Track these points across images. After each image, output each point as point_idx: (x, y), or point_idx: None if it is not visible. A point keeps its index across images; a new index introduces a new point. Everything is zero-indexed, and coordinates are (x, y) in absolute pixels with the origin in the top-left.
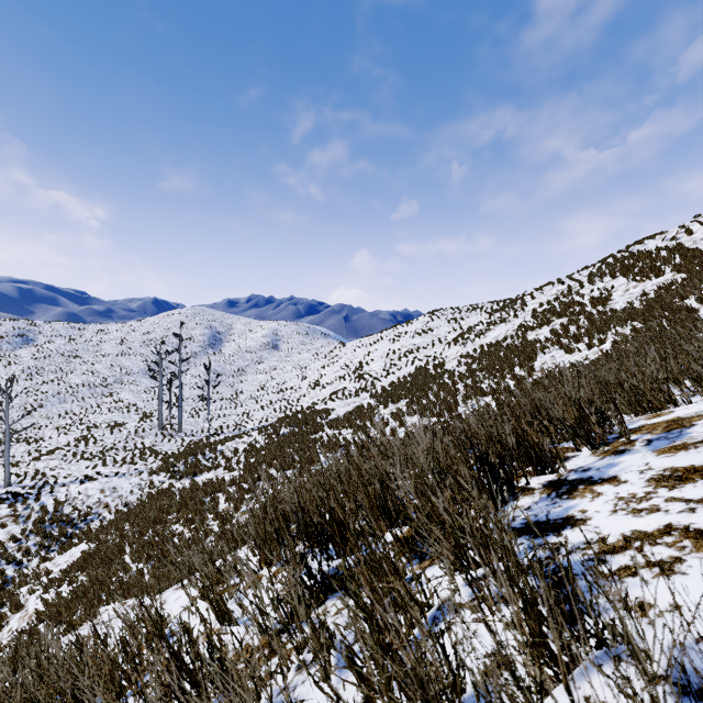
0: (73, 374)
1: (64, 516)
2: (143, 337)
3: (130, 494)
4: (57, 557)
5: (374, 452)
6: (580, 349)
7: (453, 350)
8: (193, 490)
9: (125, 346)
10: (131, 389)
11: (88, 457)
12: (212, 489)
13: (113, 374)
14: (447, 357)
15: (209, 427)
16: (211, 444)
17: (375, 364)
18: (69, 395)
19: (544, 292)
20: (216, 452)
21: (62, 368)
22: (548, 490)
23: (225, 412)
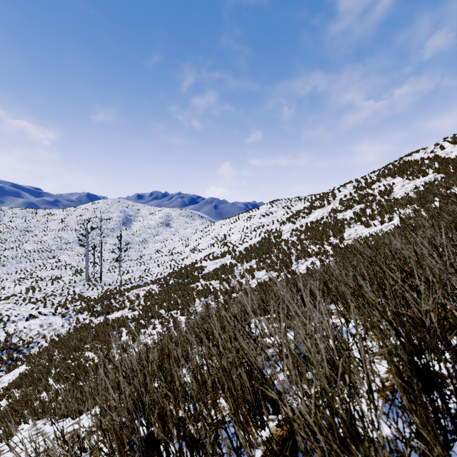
0: (27, 243)
1: (12, 345)
2: (77, 218)
3: (61, 328)
4: (4, 376)
5: (242, 341)
6: (375, 225)
7: (286, 226)
8: (105, 325)
9: (64, 224)
10: (68, 253)
11: (34, 301)
12: (118, 324)
13: (55, 243)
14: (283, 231)
15: (120, 279)
16: (121, 291)
17: (234, 236)
18: (24, 258)
19: (347, 188)
20: (124, 297)
21: (19, 239)
22: None
23: (133, 269)
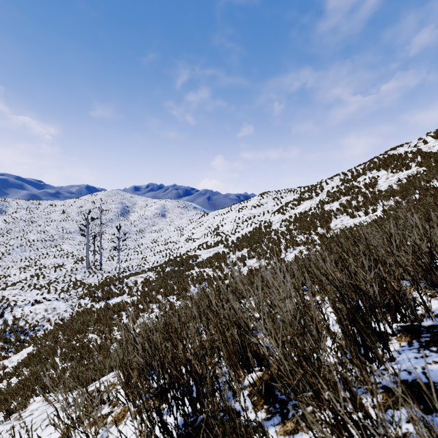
0: (31, 233)
1: (19, 328)
2: (78, 209)
3: (65, 312)
4: (13, 356)
5: (232, 303)
6: (360, 215)
7: (276, 217)
8: (106, 310)
9: (66, 215)
10: (69, 242)
11: (38, 287)
12: (118, 309)
13: (58, 233)
14: (273, 221)
15: (119, 267)
16: (120, 278)
17: (227, 226)
18: (28, 247)
19: (334, 180)
20: (123, 283)
21: (23, 229)
22: (405, 337)
23: (131, 257)
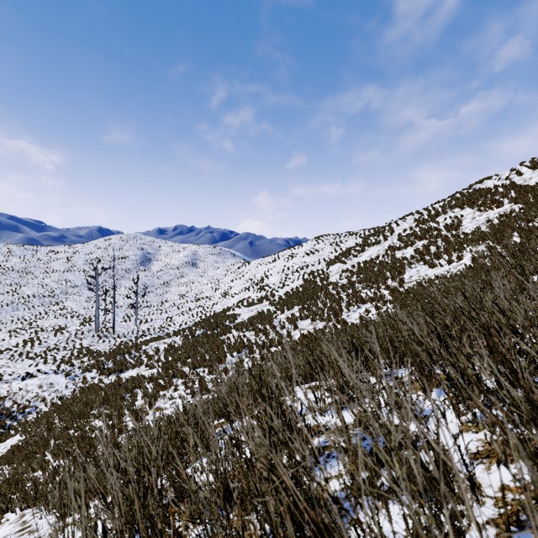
0: (25, 286)
1: (4, 410)
2: (86, 257)
3: (65, 389)
4: None
5: (283, 473)
6: (442, 265)
7: (335, 267)
8: (116, 386)
9: (71, 264)
10: (74, 299)
11: (32, 356)
12: (133, 385)
13: (60, 286)
14: (331, 272)
15: (137, 330)
16: (137, 344)
17: (273, 278)
18: (21, 304)
19: (406, 221)
20: (141, 351)
21: (16, 282)
22: None
23: (152, 317)
